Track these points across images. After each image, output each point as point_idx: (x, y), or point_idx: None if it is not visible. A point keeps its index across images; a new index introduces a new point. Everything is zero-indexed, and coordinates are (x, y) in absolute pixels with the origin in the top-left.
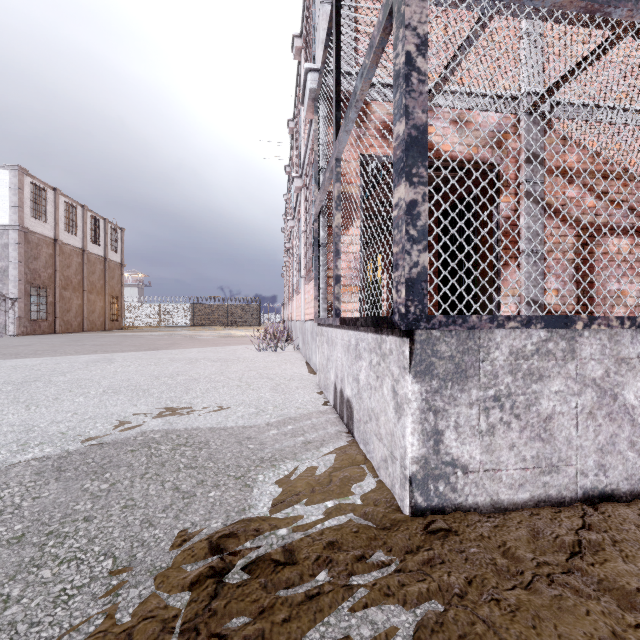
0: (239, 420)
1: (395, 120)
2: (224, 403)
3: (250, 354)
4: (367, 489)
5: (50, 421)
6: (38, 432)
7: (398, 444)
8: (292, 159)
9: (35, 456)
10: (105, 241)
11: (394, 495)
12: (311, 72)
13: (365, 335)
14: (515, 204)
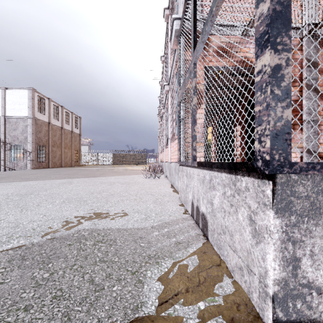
0: (135, 223)
1: (258, 3)
2: (126, 211)
3: (141, 180)
4: (227, 290)
5: (30, 220)
6: (21, 228)
7: (256, 262)
8: (163, 77)
9: (13, 246)
10: (72, 123)
11: (251, 300)
12: (176, 20)
13: (219, 174)
14: (299, 92)
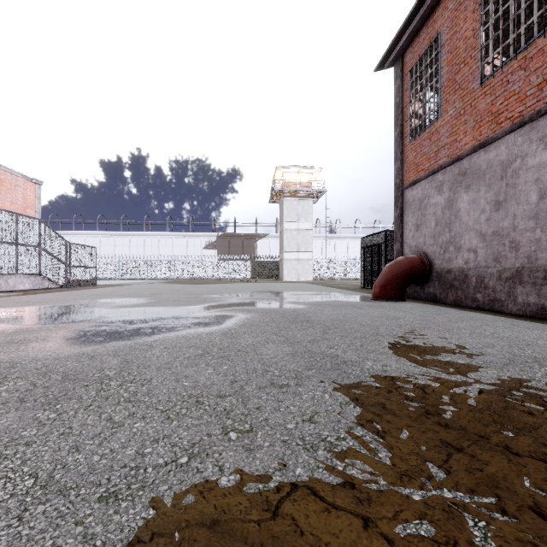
0: None
1: None
2: None
3: None
4: None
5: None
6: None
7: None
8: None
9: None
10: None
11: None
12: None
13: None
14: None
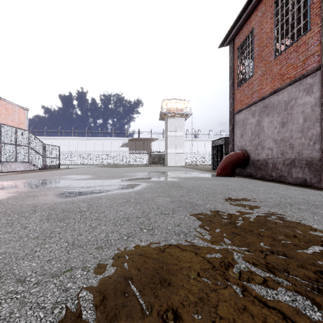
0: None
1: None
2: None
3: None
4: None
5: None
6: None
7: None
8: None
9: None
10: None
11: None
12: None
13: None
14: None
